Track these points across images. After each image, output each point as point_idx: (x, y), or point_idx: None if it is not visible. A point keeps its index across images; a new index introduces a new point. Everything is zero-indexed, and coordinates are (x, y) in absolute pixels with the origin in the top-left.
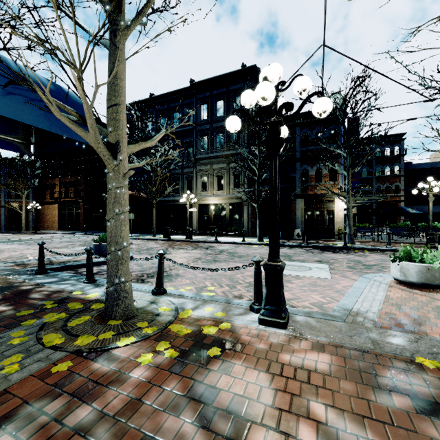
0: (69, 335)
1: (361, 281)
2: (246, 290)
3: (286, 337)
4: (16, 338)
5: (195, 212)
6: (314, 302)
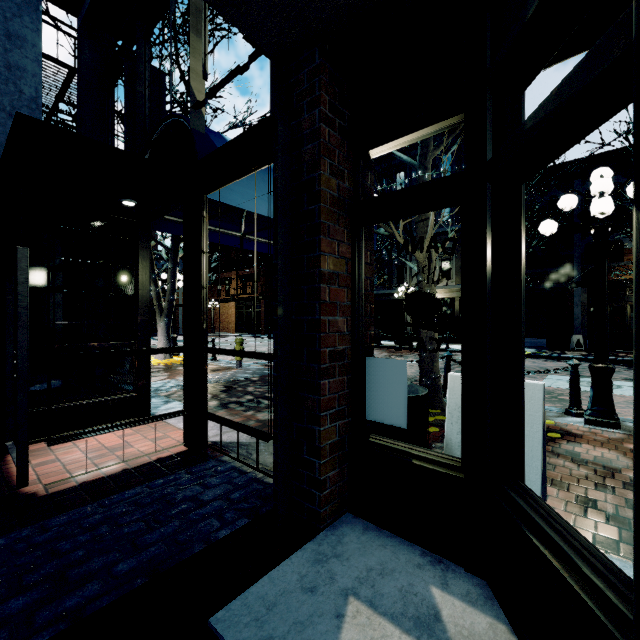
0: None
1: None
2: None
3: (622, 435)
4: None
5: None
6: None
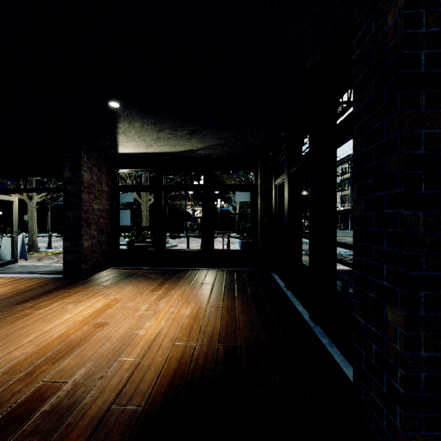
0: None
1: None
2: None
3: None
4: None
5: None
6: None
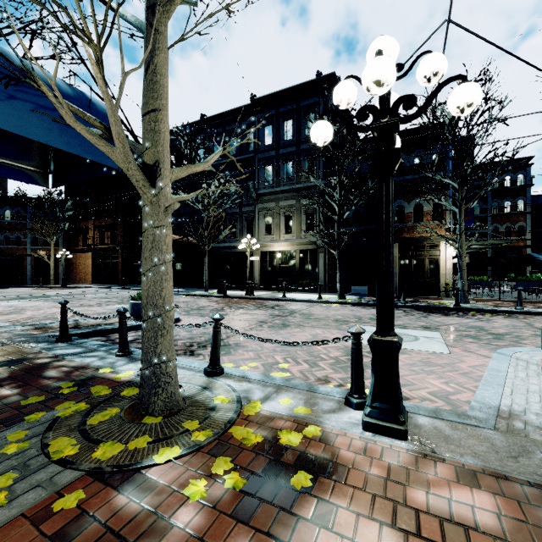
0: (87, 440)
1: (498, 359)
2: (333, 369)
3: (409, 455)
4: (13, 443)
5: (257, 261)
6: (434, 390)
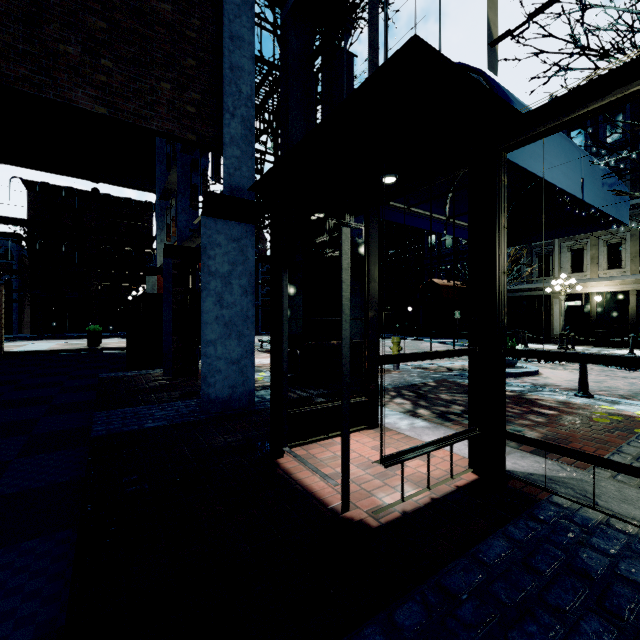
0: None
1: None
2: None
3: None
4: None
5: (557, 307)
6: None
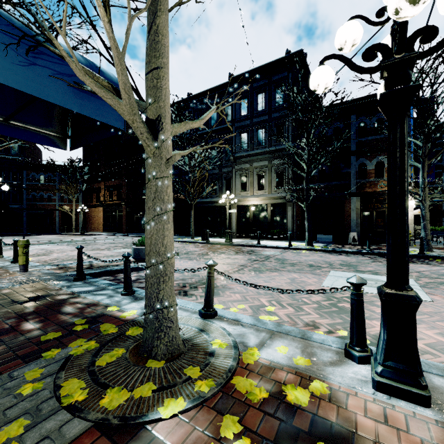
0: (95, 383)
1: None
2: (318, 314)
3: (440, 429)
4: (29, 383)
5: (234, 213)
6: (431, 342)
